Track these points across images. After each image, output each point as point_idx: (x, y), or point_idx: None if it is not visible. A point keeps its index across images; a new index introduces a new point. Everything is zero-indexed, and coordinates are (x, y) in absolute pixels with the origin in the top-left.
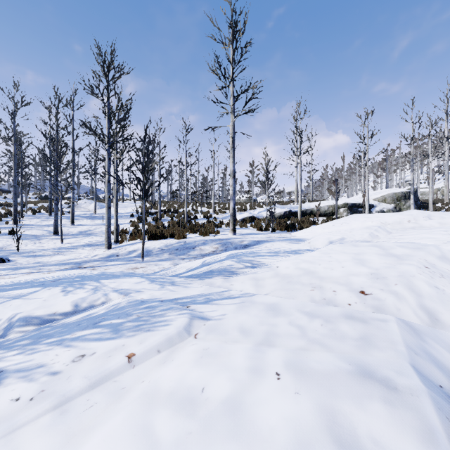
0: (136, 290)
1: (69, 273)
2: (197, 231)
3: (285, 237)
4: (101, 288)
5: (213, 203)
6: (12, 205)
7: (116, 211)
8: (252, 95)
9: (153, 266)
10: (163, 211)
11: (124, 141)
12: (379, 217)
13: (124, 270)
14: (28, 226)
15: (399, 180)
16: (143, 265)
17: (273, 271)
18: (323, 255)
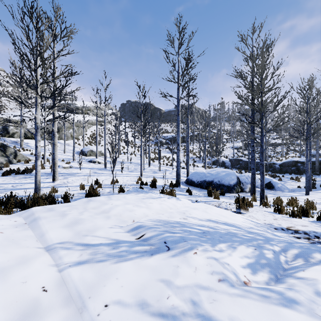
0: (236, 286)
1: None
2: None
3: None
4: None
5: None
6: None
7: None
8: None
9: None
10: None
11: None
12: None
13: None
14: None
15: None
16: None
17: None
18: None
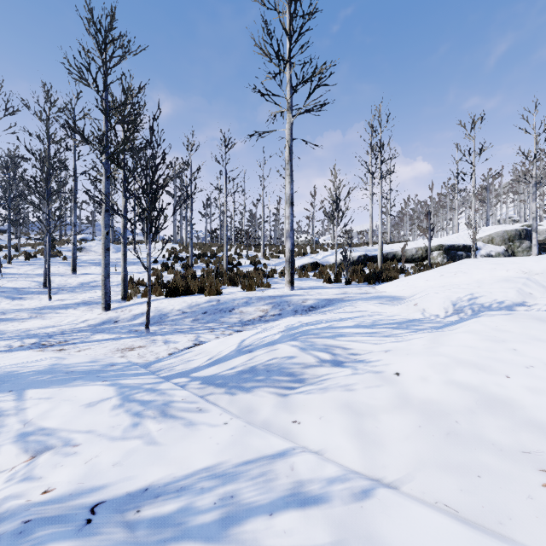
0: (67, 439)
1: (0, 364)
2: (238, 283)
3: (368, 293)
4: (2, 422)
5: (262, 245)
6: (2, 248)
7: (124, 255)
8: (318, 81)
9: (159, 345)
10: (197, 256)
11: (128, 151)
12: (516, 263)
13: (109, 353)
14: (14, 276)
15: (501, 216)
16: (144, 342)
17: (390, 385)
18: (493, 346)
